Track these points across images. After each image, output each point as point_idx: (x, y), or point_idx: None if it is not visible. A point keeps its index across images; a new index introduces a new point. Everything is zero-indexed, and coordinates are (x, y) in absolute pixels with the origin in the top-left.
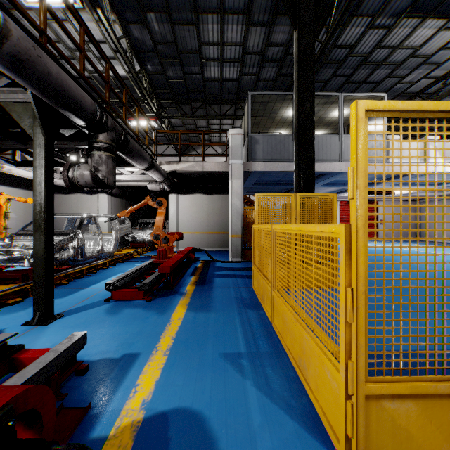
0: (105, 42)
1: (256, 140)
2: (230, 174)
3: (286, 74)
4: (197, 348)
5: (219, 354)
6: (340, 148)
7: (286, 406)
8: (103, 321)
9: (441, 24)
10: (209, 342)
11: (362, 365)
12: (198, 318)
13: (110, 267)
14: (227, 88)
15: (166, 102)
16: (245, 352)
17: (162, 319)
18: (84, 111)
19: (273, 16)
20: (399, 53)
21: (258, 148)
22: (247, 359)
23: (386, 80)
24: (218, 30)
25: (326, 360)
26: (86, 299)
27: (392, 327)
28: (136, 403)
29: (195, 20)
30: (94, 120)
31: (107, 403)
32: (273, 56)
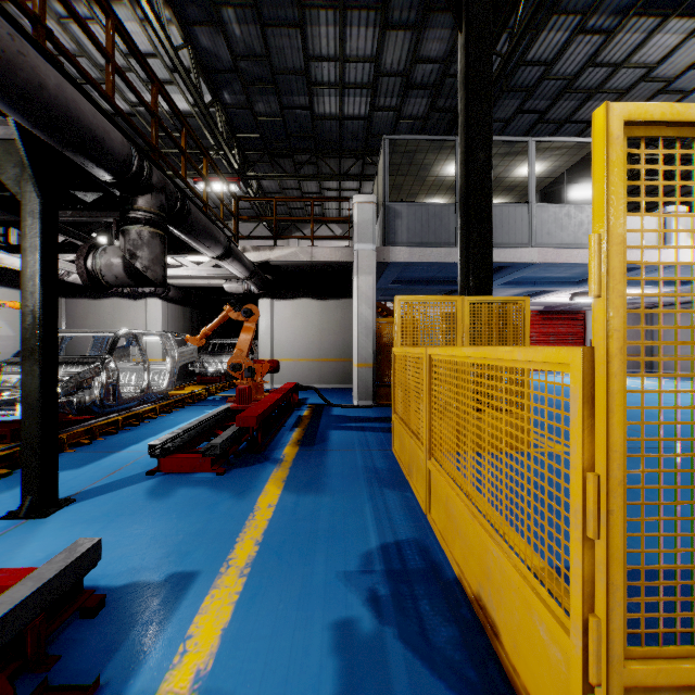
0: (156, 56)
1: (397, 213)
2: (356, 266)
3: (444, 109)
4: (298, 562)
5: (337, 573)
6: (530, 225)
7: (460, 681)
8: (140, 511)
9: (693, 27)
10: (319, 551)
11: (618, 625)
12: (302, 504)
13: (162, 416)
14: (350, 132)
15: (255, 153)
16: (382, 570)
17: (241, 507)
18: (108, 156)
19: (424, 13)
20: (624, 74)
21: (400, 226)
22: (385, 584)
23: None
24: (336, 36)
25: (538, 603)
26: (117, 470)
27: (675, 549)
28: (184, 677)
29: (298, 19)
30: (128, 172)
31: (131, 677)
32: (423, 79)
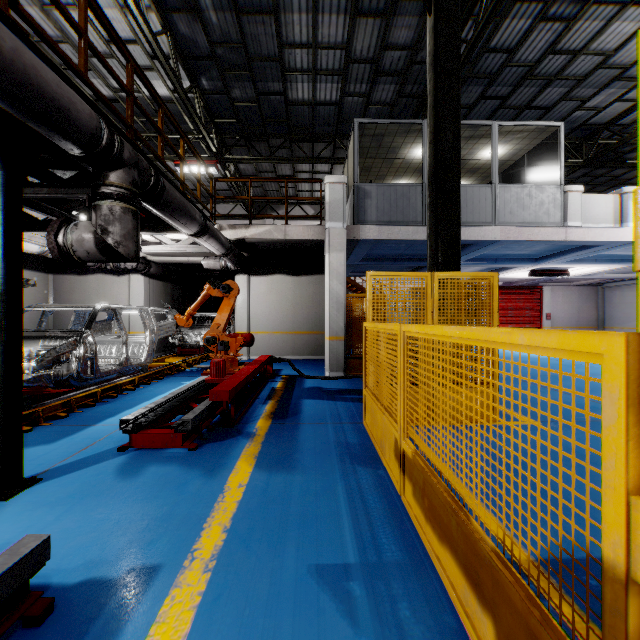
0: (136, 42)
1: (367, 193)
2: (327, 243)
3: (411, 95)
4: (267, 553)
5: (309, 567)
6: (494, 204)
7: None
8: (107, 492)
9: None
10: (290, 539)
11: None
12: (273, 484)
13: (140, 387)
14: (322, 117)
15: (232, 137)
16: (357, 563)
17: (211, 487)
18: (75, 128)
19: (392, 1)
20: (582, 61)
21: (369, 205)
22: (360, 581)
23: (560, 104)
24: (308, 24)
25: None
26: (90, 445)
27: None
28: None
29: (272, 6)
30: (97, 146)
31: None
32: (391, 66)
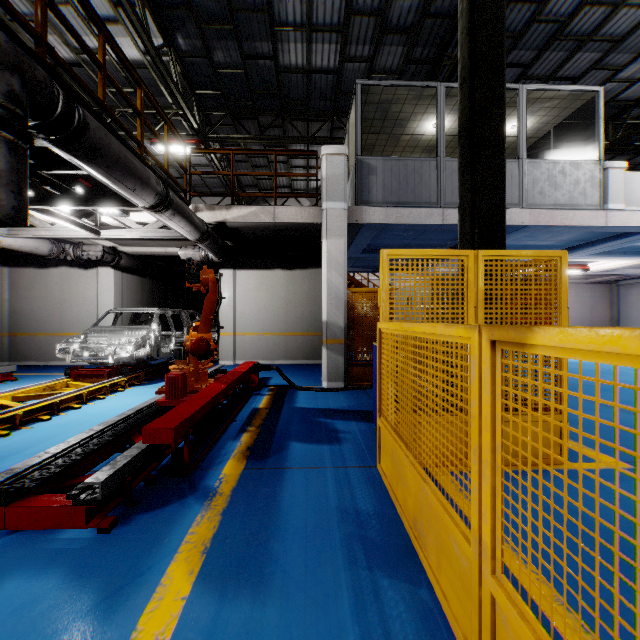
0: None
1: (372, 169)
2: (325, 227)
3: (420, 61)
4: None
5: None
6: (521, 183)
7: None
8: None
9: None
10: None
11: None
12: (221, 638)
13: (89, 404)
14: (318, 89)
15: (216, 114)
16: None
17: None
18: None
19: None
20: (623, 17)
21: (374, 183)
22: None
23: (588, 75)
24: None
25: None
26: None
27: None
28: None
29: None
30: None
31: None
32: (399, 21)
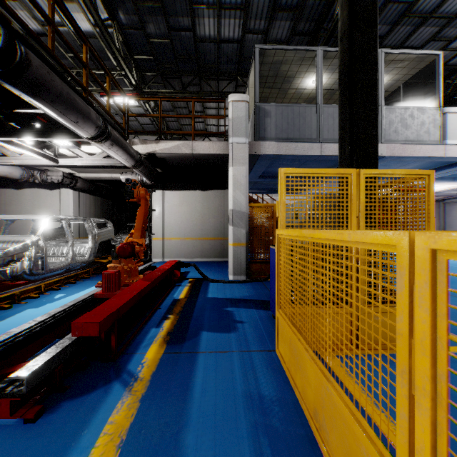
0: None
1: (267, 112)
2: (231, 157)
3: (303, 33)
4: None
5: None
6: (380, 123)
7: None
8: None
9: None
10: None
11: None
12: None
13: (46, 294)
14: (226, 55)
15: (150, 74)
16: None
17: None
18: None
19: None
20: None
21: (269, 123)
22: None
23: (428, 45)
24: None
25: None
26: None
27: None
28: None
29: None
30: None
31: None
32: (288, 1)
